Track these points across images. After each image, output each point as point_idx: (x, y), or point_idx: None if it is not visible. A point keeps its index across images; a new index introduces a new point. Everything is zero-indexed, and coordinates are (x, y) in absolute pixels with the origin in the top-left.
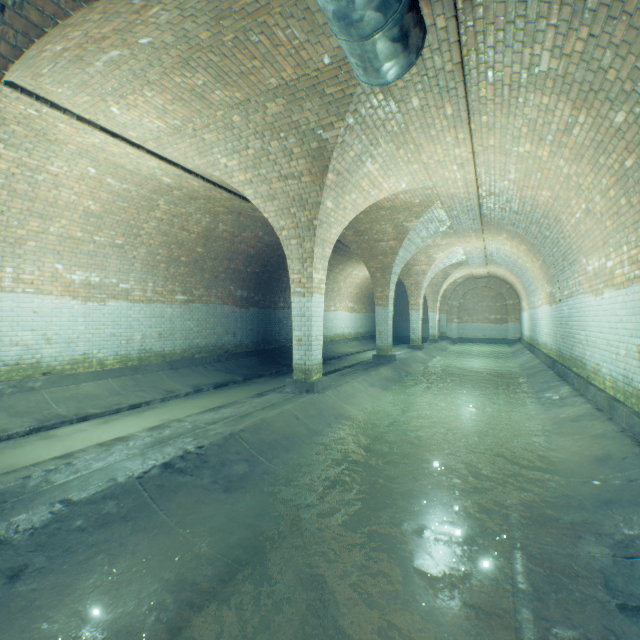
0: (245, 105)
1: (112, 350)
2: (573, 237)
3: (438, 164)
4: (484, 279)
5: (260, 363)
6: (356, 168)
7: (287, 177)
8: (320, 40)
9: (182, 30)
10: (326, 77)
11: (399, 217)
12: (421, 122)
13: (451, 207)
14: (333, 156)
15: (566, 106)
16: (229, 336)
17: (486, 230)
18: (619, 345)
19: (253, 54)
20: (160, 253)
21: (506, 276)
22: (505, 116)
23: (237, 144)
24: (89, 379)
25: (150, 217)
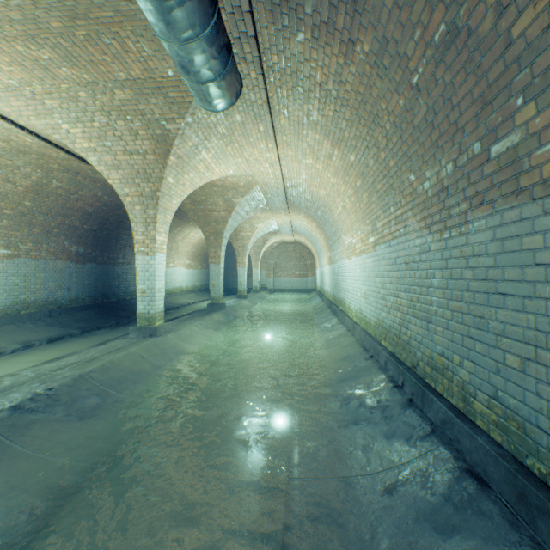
0: (93, 86)
1: None
2: (339, 222)
3: (256, 161)
4: (292, 244)
5: (99, 316)
6: (194, 155)
7: (133, 152)
8: (166, 58)
9: (33, 14)
10: (170, 84)
11: (229, 194)
12: (243, 131)
13: (267, 191)
14: (175, 143)
15: (328, 143)
16: (63, 291)
17: (291, 210)
18: (358, 290)
19: (104, 51)
20: None
21: (306, 243)
22: (297, 139)
23: (82, 115)
24: None
25: None
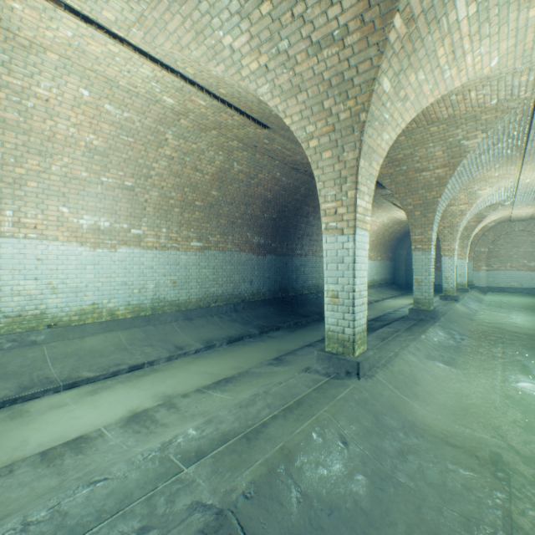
0: None
1: (123, 299)
2: None
3: None
4: (521, 222)
5: (277, 312)
6: (439, 10)
7: (320, 44)
8: None
9: None
10: None
11: (456, 133)
12: None
13: None
14: None
15: None
16: (246, 284)
17: None
18: None
19: None
20: (173, 196)
21: None
22: None
23: None
24: (97, 331)
25: (159, 155)
